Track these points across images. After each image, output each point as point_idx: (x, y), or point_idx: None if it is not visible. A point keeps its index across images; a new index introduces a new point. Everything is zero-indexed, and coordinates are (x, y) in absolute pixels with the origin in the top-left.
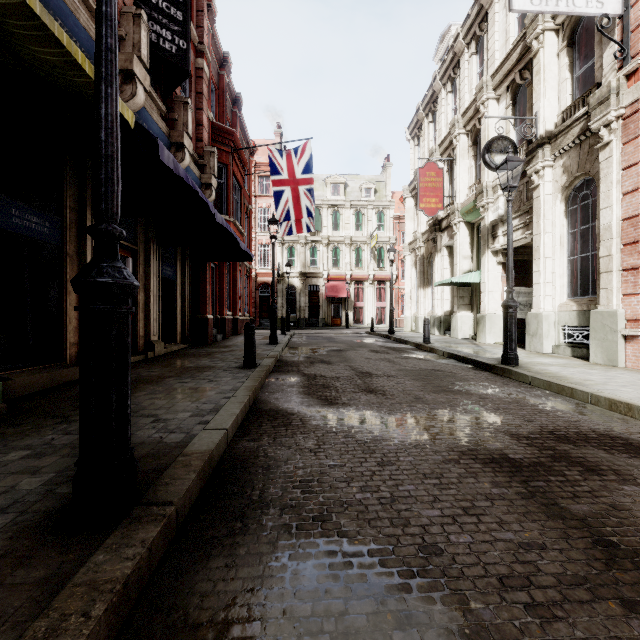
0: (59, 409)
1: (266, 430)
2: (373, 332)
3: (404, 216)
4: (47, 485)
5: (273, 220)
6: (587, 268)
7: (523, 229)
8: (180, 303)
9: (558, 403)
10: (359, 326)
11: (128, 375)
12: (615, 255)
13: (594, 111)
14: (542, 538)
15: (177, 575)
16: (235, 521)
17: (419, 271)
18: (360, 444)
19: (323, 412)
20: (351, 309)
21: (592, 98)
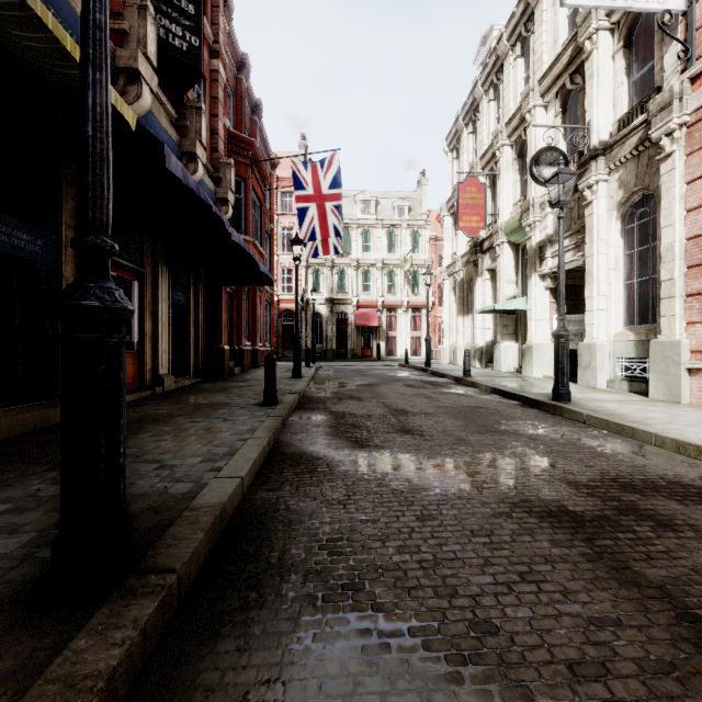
0: (50, 453)
1: (288, 478)
2: (407, 364)
3: (441, 237)
4: (26, 547)
5: (297, 240)
6: (645, 293)
7: (574, 250)
8: (193, 332)
9: (618, 445)
10: (392, 358)
11: (121, 417)
12: (678, 279)
13: (654, 118)
14: (616, 611)
15: (177, 662)
16: (249, 591)
17: (458, 297)
18: (396, 494)
19: (353, 456)
20: (383, 339)
21: (652, 104)
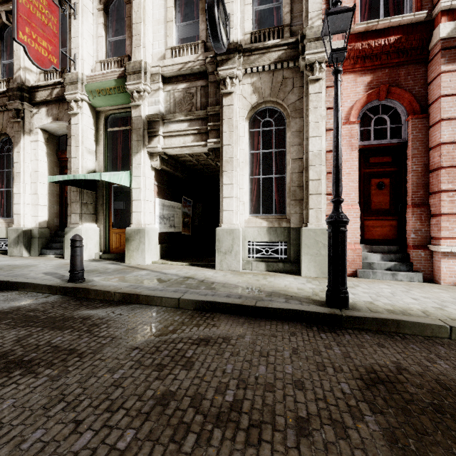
0: None
1: None
2: None
3: None
4: None
5: None
6: None
7: (195, 136)
8: None
9: None
10: None
11: None
12: (322, 180)
13: (309, 43)
14: None
15: None
16: None
17: None
18: None
19: None
20: None
21: (309, 30)
